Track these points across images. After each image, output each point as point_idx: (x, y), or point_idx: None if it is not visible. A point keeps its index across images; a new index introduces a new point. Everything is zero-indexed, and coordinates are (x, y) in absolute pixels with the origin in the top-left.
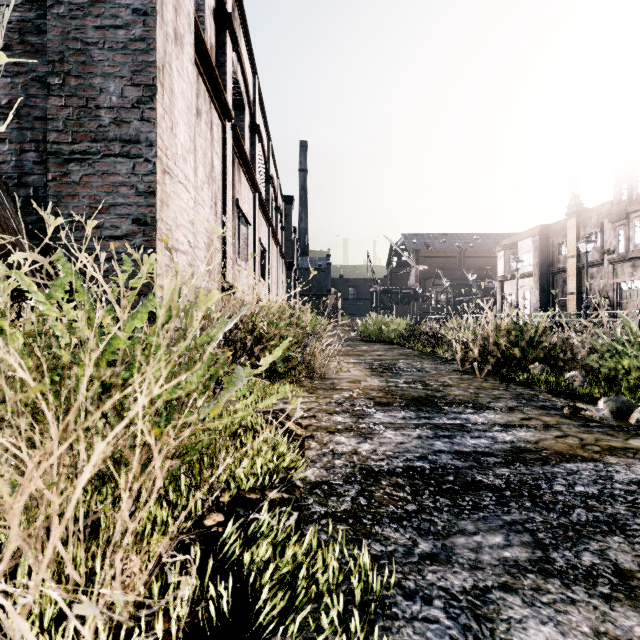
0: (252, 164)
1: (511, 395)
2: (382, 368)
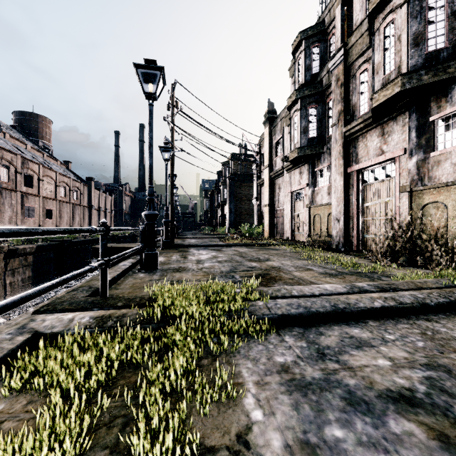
0: (39, 189)
1: None
2: None
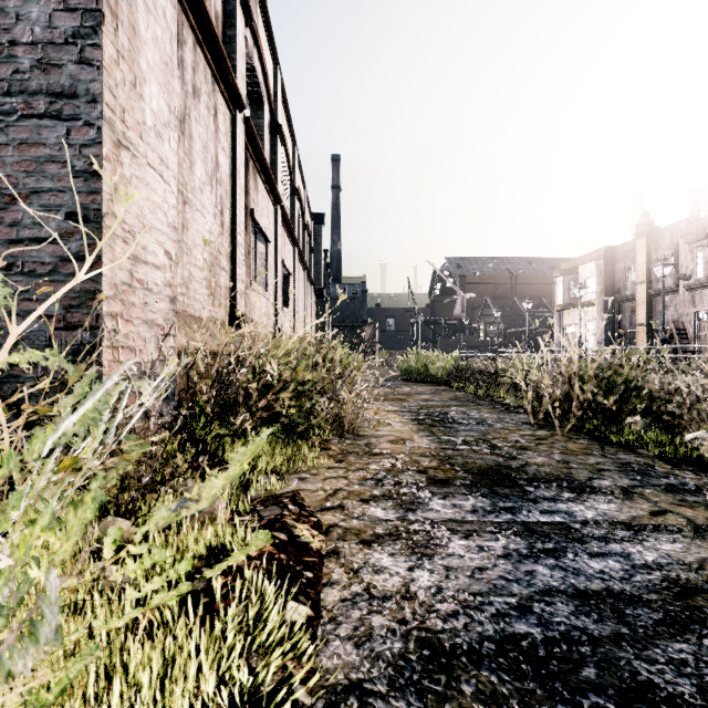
0: (273, 171)
1: (615, 465)
2: (431, 419)
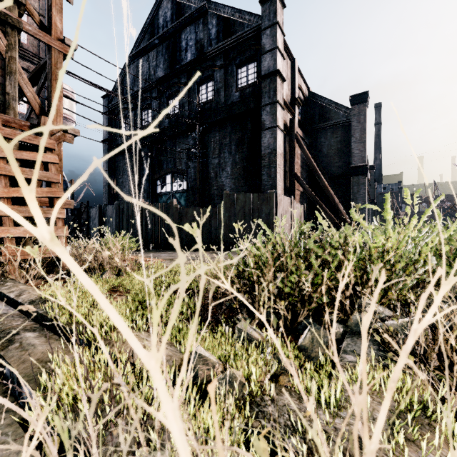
0: None
1: None
2: None
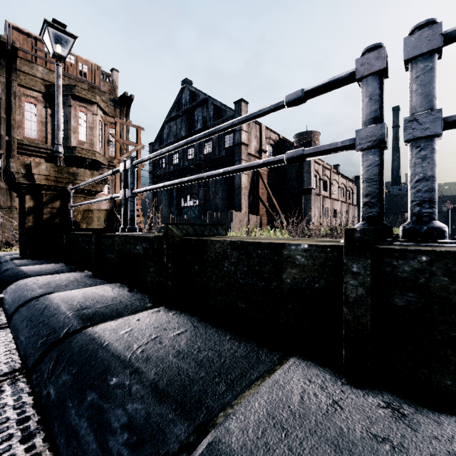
0: (330, 192)
1: None
2: None
